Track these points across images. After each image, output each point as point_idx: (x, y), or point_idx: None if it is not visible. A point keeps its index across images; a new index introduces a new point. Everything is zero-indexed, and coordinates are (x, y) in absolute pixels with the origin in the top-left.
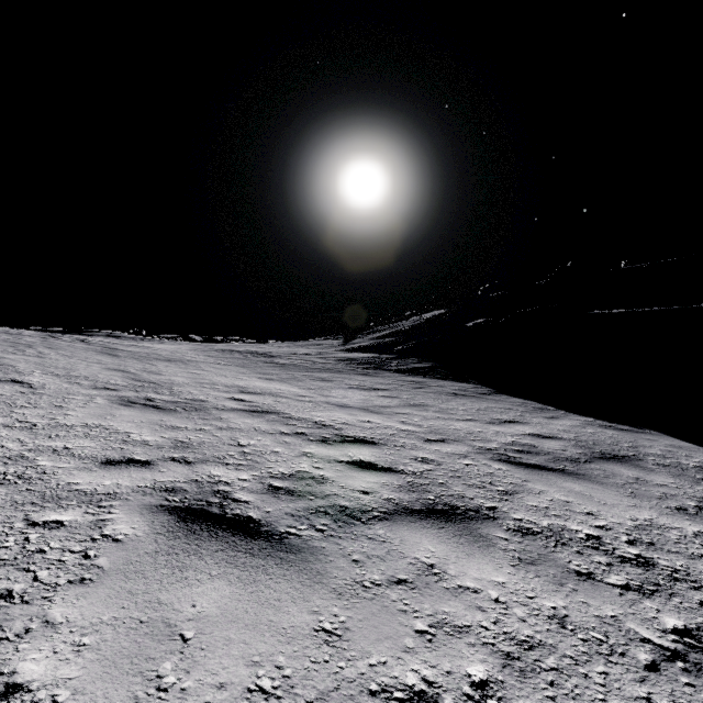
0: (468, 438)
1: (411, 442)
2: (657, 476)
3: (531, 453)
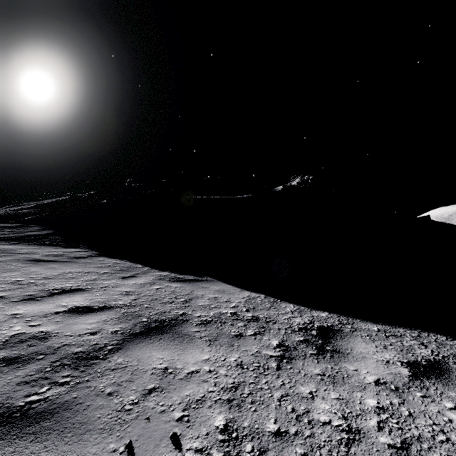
0: None
1: None
2: (193, 350)
3: (14, 362)
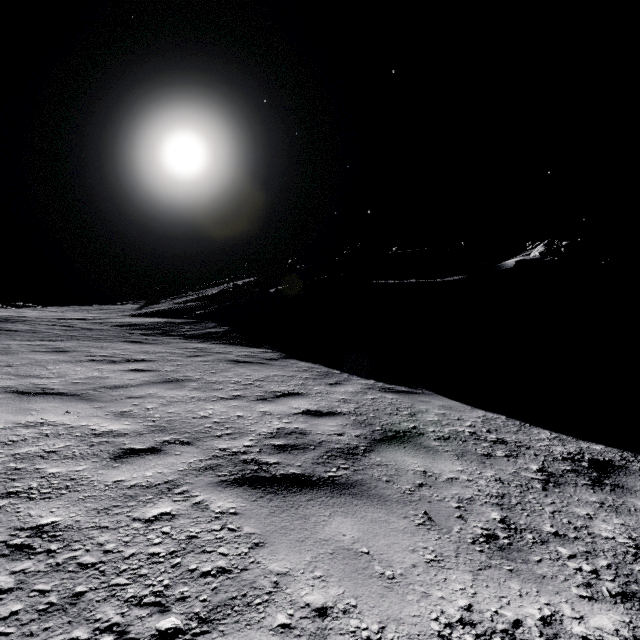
0: (212, 434)
1: (75, 468)
2: (443, 461)
3: (296, 448)
